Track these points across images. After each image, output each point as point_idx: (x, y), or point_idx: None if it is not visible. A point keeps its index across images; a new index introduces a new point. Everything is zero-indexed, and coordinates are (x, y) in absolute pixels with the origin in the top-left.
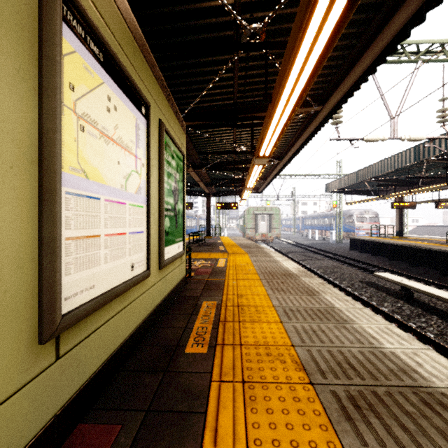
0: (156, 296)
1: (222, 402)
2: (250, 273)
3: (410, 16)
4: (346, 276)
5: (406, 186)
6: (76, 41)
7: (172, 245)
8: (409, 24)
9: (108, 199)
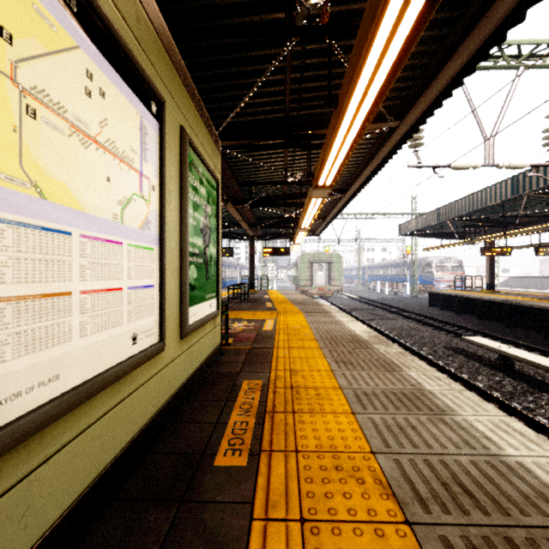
0: (176, 377)
1: None
2: (307, 339)
3: None
4: (427, 341)
5: (499, 227)
6: None
7: (201, 303)
8: (524, 2)
9: (89, 235)
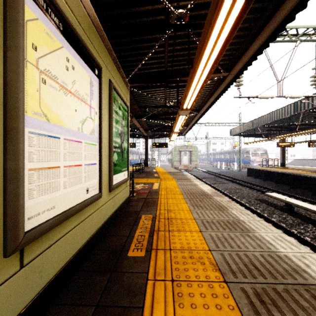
0: (107, 212)
1: (156, 298)
2: (177, 193)
3: (295, 4)
4: (245, 195)
5: (287, 131)
6: (38, 11)
7: (119, 173)
8: (294, 10)
9: (67, 138)
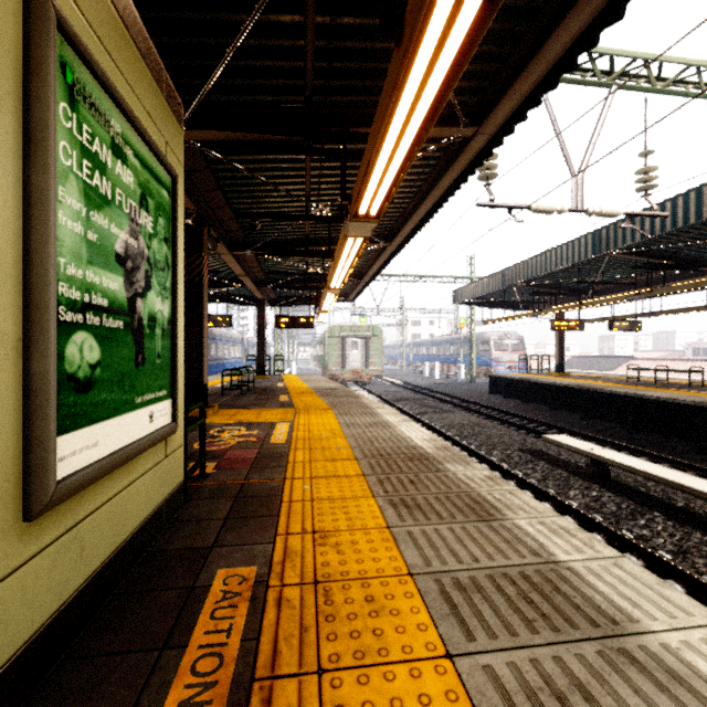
0: (4, 628)
1: None
2: (341, 457)
3: None
4: (496, 441)
5: (571, 296)
6: None
7: (118, 416)
8: None
9: None
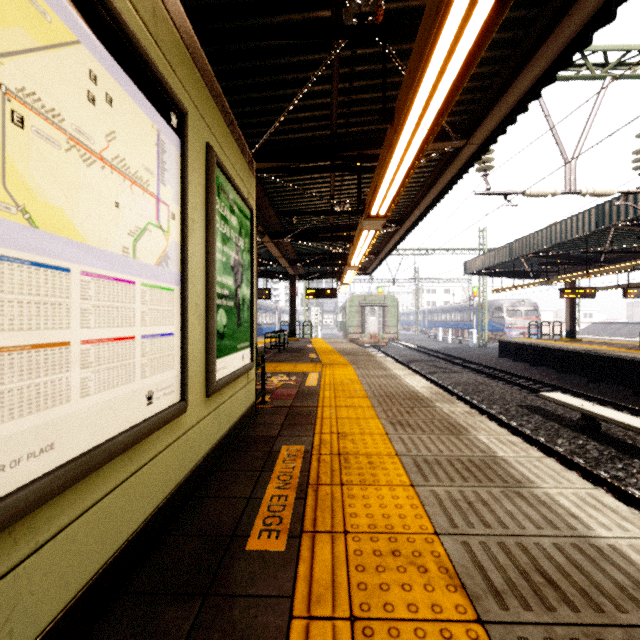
0: (201, 442)
1: None
2: (357, 396)
3: None
4: (497, 398)
5: (581, 265)
6: None
7: (231, 354)
8: None
9: (92, 272)
